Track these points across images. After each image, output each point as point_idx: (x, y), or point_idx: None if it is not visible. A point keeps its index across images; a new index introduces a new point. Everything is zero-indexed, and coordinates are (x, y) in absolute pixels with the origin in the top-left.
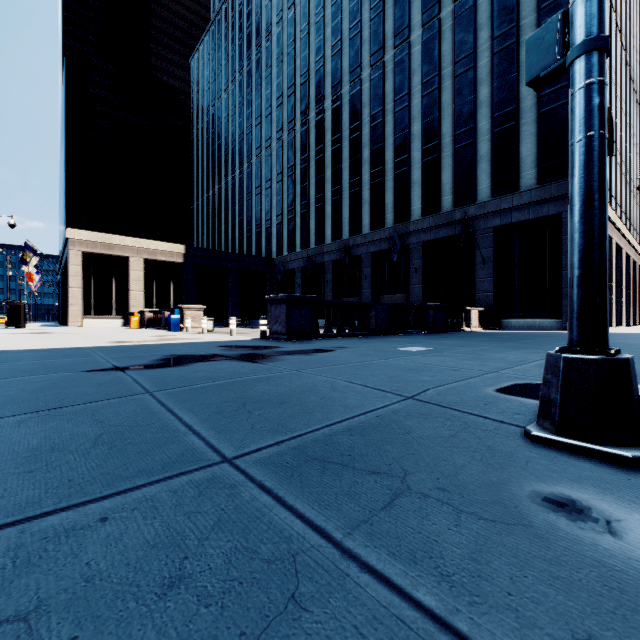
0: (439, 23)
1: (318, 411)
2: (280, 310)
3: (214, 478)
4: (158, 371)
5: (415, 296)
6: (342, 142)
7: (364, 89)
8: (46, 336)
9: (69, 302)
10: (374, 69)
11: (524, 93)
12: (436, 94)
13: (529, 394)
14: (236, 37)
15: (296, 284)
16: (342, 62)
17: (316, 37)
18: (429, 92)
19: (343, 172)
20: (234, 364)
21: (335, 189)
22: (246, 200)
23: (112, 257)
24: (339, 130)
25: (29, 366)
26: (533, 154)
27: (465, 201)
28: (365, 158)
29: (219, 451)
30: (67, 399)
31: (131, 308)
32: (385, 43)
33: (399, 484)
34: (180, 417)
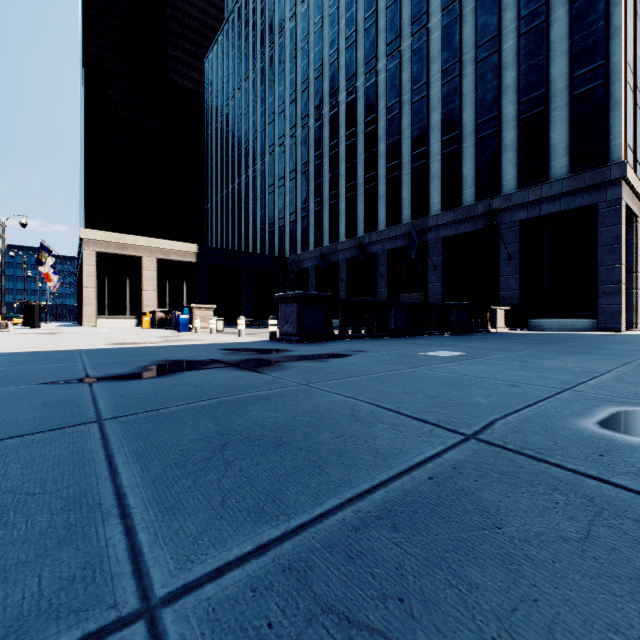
0: (460, 6)
1: (334, 463)
2: (291, 309)
3: None
4: (132, 384)
5: (434, 295)
6: (357, 136)
7: (380, 80)
8: (50, 337)
9: (83, 302)
10: (390, 59)
11: (554, 75)
12: (457, 81)
13: None
14: (249, 35)
15: (309, 283)
16: (357, 54)
17: (330, 30)
18: (449, 80)
19: (358, 167)
20: (230, 374)
21: (350, 185)
22: (259, 199)
23: (126, 257)
24: (354, 124)
25: None
26: (565, 141)
27: (488, 193)
28: (381, 152)
29: (144, 573)
30: None
31: (144, 308)
32: (402, 31)
33: None
34: (117, 472)
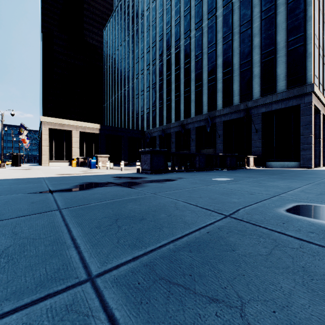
0: (232, 5)
1: (166, 227)
2: (147, 157)
3: (72, 303)
4: (72, 193)
5: (219, 150)
6: (180, 70)
7: (192, 42)
8: (27, 171)
9: (42, 153)
10: (197, 31)
11: (279, 40)
12: (230, 43)
13: (311, 214)
14: (126, 18)
15: (156, 144)
16: (180, 28)
17: (167, 16)
18: (226, 42)
19: (181, 85)
20: (118, 189)
21: (176, 94)
22: (131, 101)
23: (63, 130)
24: (179, 64)
25: (2, 189)
26: (284, 73)
27: (246, 99)
28: (192, 78)
29: (87, 267)
30: (6, 214)
31: (73, 156)
32: (203, 17)
33: (239, 319)
34: (71, 230)
